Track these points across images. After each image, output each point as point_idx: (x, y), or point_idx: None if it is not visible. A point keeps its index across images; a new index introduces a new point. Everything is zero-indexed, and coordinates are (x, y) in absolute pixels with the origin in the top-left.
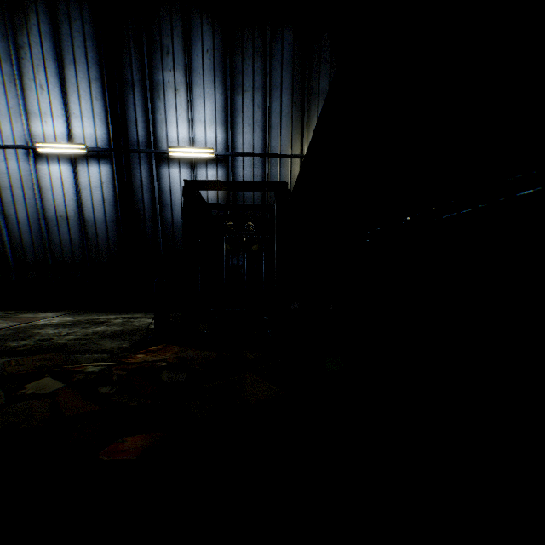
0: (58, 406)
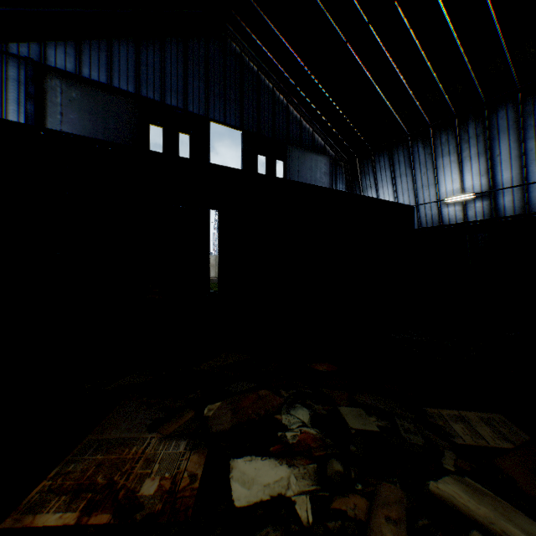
0: (346, 429)
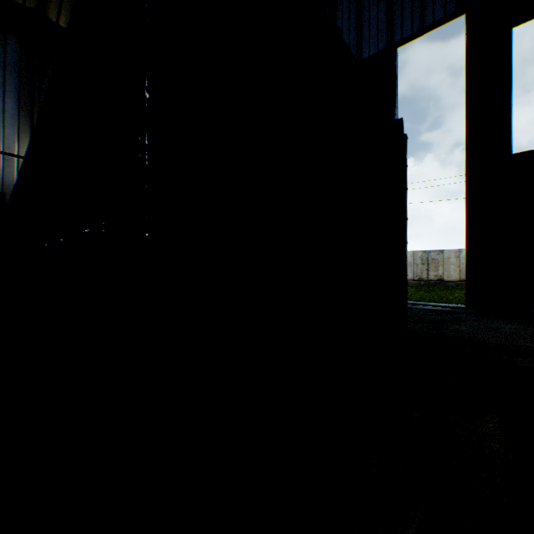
0: None
